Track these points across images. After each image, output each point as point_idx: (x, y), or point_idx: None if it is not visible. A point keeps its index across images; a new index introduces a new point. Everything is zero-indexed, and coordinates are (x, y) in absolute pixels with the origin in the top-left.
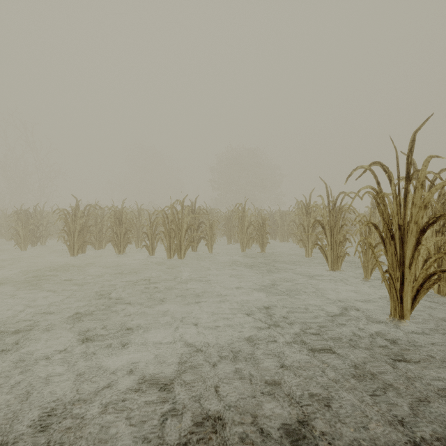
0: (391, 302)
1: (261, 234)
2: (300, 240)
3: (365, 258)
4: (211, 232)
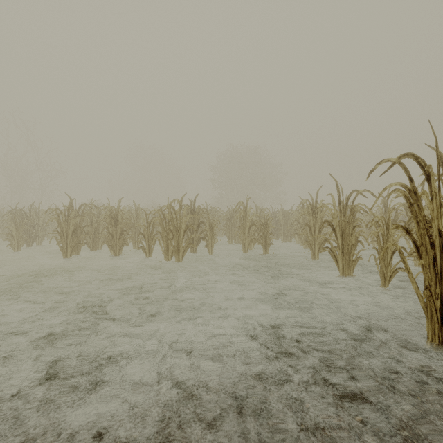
0: (429, 323)
1: (264, 235)
2: (306, 242)
3: (383, 264)
4: (211, 232)
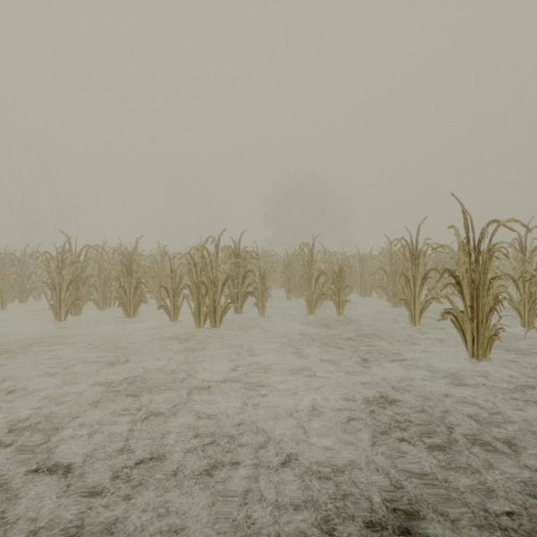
0: None
1: (338, 288)
2: (402, 300)
3: None
4: (263, 285)
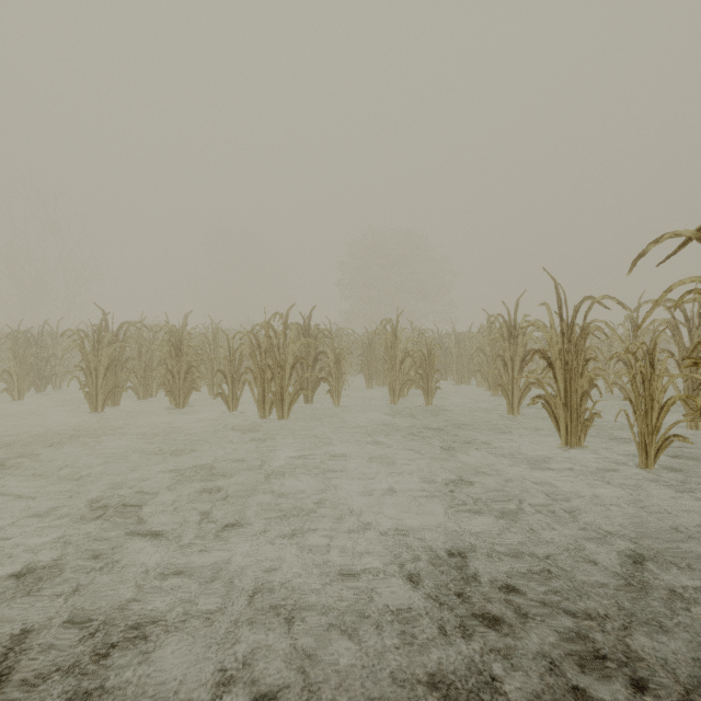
0: None
1: (426, 373)
2: (499, 386)
3: (645, 429)
4: (338, 370)
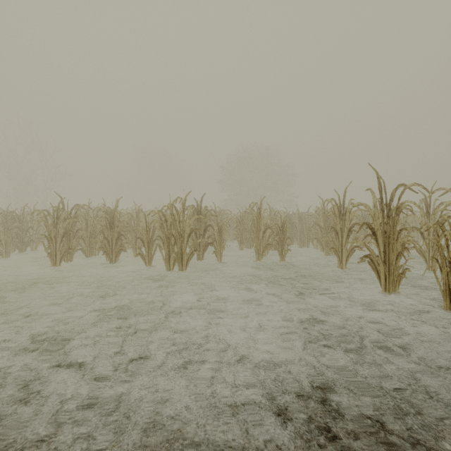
0: None
1: (281, 240)
2: (332, 248)
3: (450, 281)
4: (220, 237)
